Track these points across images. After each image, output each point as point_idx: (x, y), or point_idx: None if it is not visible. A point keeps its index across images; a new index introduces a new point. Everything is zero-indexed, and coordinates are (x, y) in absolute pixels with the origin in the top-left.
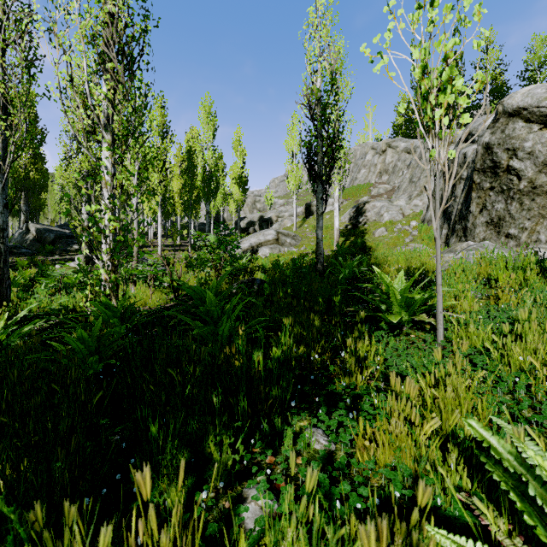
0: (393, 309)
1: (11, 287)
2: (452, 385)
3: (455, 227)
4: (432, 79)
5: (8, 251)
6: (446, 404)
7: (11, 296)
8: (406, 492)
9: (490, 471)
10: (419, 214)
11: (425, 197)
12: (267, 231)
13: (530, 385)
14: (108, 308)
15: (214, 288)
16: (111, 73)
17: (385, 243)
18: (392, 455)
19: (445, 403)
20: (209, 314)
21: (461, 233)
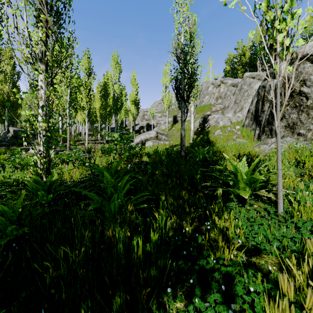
0: (239, 185)
1: None
2: None
3: (264, 129)
4: (278, 8)
5: None
6: None
7: None
8: None
9: None
10: (240, 121)
11: (244, 111)
12: (150, 131)
13: None
14: (38, 183)
15: (114, 168)
16: (44, 23)
17: (221, 138)
18: None
19: None
20: (106, 190)
21: (268, 133)
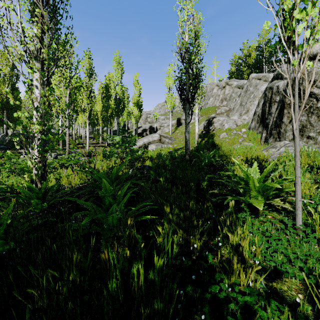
0: (250, 193)
1: None
2: None
3: (271, 132)
4: None
5: None
6: None
7: None
8: None
9: None
10: (246, 124)
11: (249, 114)
12: (153, 134)
13: None
14: (32, 190)
15: (114, 174)
16: (40, 19)
17: (226, 142)
18: None
19: None
20: (104, 199)
21: (276, 136)
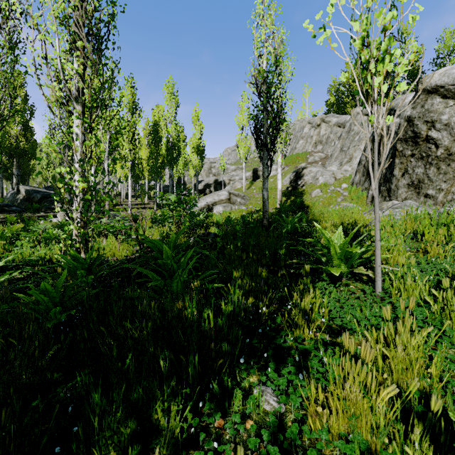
0: (333, 262)
1: None
2: (402, 344)
3: (380, 189)
4: (373, 48)
5: (1, 209)
6: (397, 364)
7: None
8: None
9: None
10: (348, 177)
11: (353, 163)
12: (220, 192)
13: None
14: (77, 260)
15: (172, 242)
16: (81, 51)
17: (320, 202)
18: (346, 423)
19: (396, 363)
20: (166, 266)
21: (385, 194)
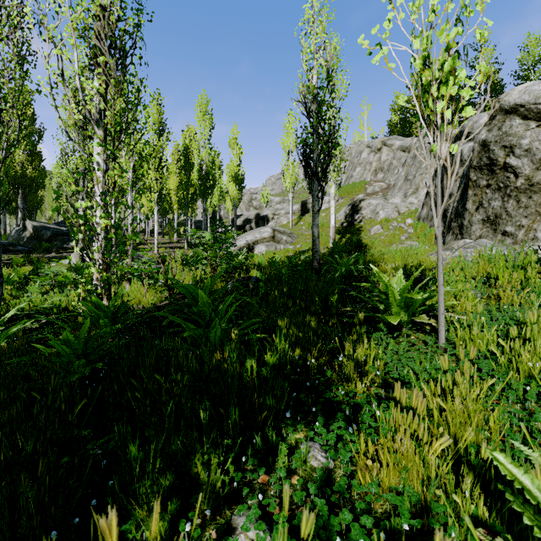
0: (392, 310)
1: (5, 285)
2: (460, 395)
3: (451, 225)
4: (434, 69)
5: (5, 249)
6: (454, 417)
7: (4, 294)
8: (414, 523)
9: (510, 501)
10: (414, 211)
11: (420, 194)
12: (263, 228)
13: (540, 393)
14: (99, 307)
15: (208, 287)
16: (103, 68)
17: (380, 240)
18: (397, 477)
19: (453, 416)
20: (202, 314)
21: (457, 231)
